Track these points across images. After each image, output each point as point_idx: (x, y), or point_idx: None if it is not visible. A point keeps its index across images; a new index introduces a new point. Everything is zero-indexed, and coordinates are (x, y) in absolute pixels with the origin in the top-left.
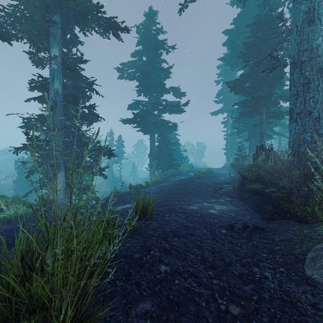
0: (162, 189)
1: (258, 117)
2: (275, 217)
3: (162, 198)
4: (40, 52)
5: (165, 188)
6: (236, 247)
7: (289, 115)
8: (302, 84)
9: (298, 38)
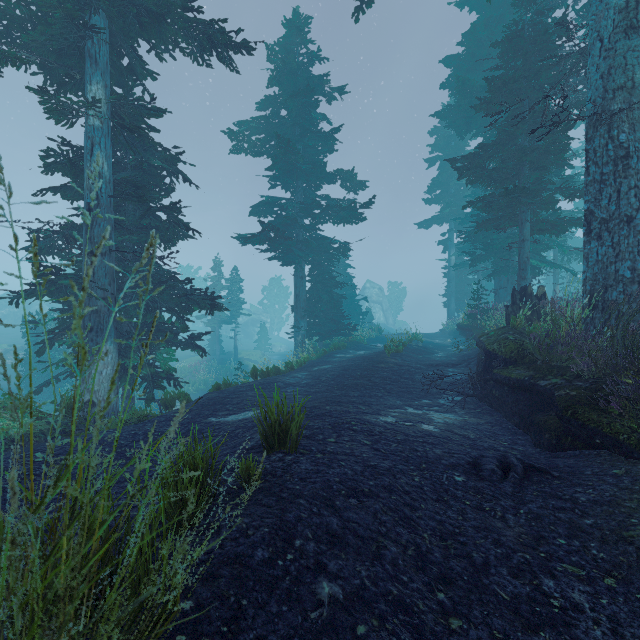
0: (320, 378)
1: (513, 232)
2: (566, 442)
3: (320, 396)
4: (65, 92)
5: (327, 375)
6: (493, 520)
7: (585, 224)
8: (612, 159)
9: (604, 64)
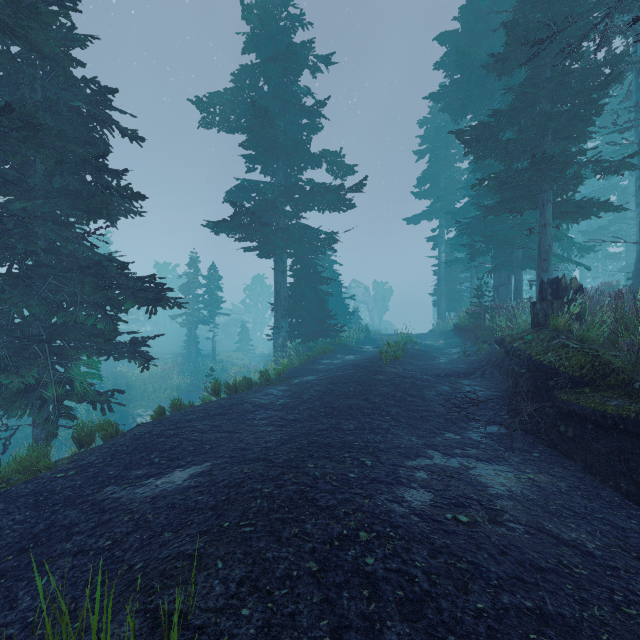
0: (302, 395)
1: (518, 222)
2: None
3: (299, 430)
4: None
5: (310, 392)
6: None
7: None
8: None
9: None
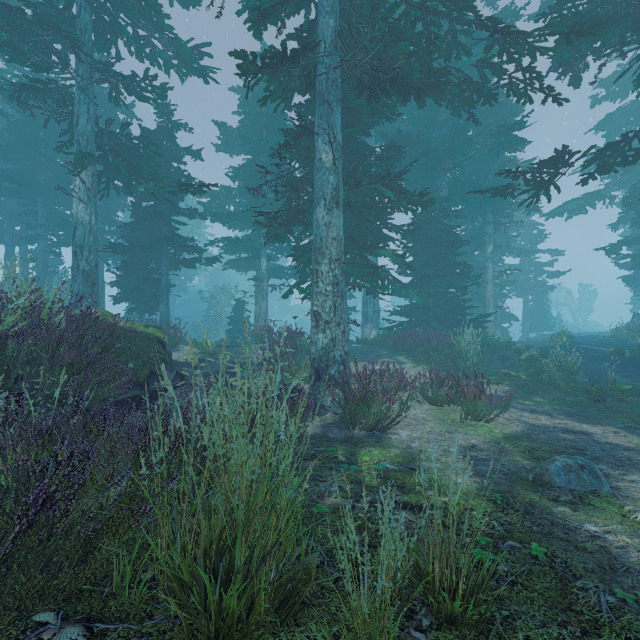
0: None
1: None
2: None
3: None
4: None
5: None
6: None
7: None
8: None
9: None
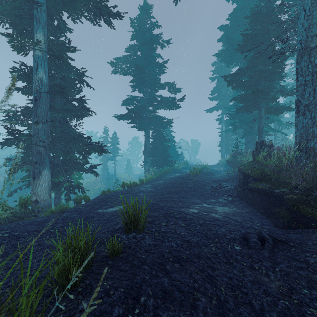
0: (157, 187)
1: (255, 113)
2: (293, 224)
3: (157, 197)
4: (23, 37)
5: (161, 186)
6: (261, 276)
7: (296, 107)
8: (310, 72)
9: (306, 23)
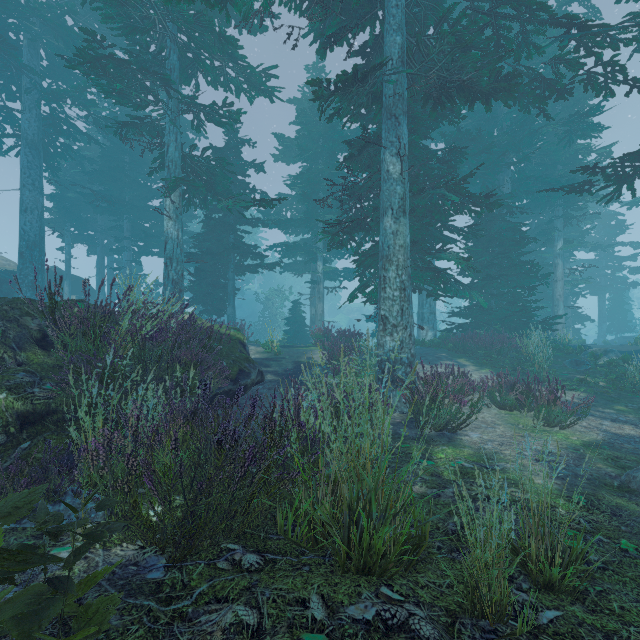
0: None
1: None
2: None
3: None
4: None
5: None
6: None
7: None
8: None
9: None
